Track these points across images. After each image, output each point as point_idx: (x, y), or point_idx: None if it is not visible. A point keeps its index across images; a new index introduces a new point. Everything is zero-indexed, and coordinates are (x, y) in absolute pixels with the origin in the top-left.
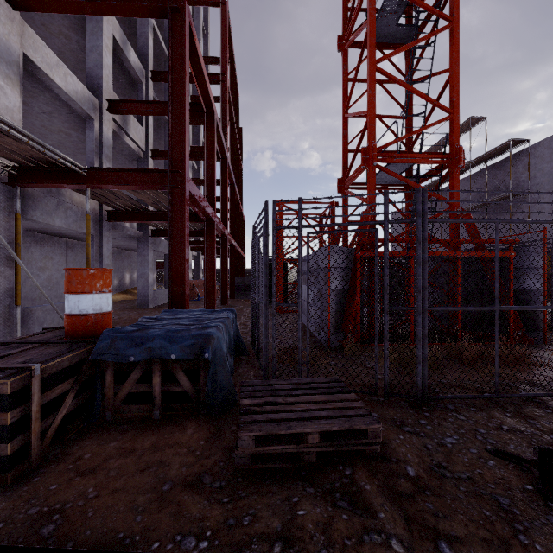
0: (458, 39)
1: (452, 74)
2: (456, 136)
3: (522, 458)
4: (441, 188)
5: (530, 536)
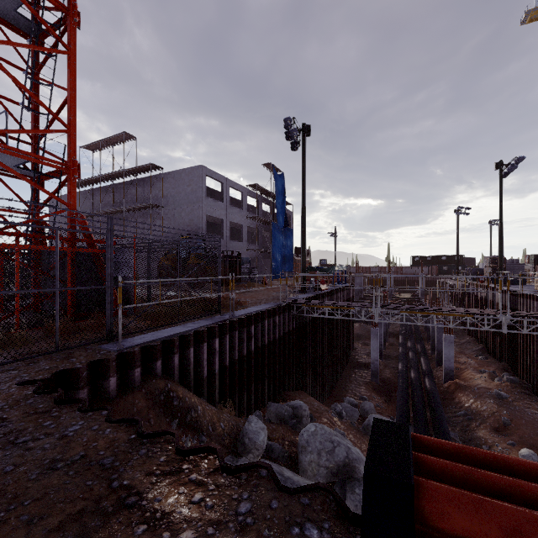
0: (75, 69)
1: (70, 96)
2: (73, 150)
3: (40, 380)
4: (100, 186)
5: (5, 414)
